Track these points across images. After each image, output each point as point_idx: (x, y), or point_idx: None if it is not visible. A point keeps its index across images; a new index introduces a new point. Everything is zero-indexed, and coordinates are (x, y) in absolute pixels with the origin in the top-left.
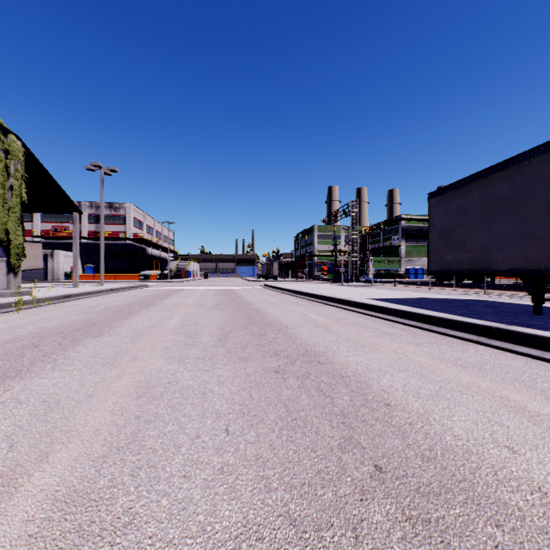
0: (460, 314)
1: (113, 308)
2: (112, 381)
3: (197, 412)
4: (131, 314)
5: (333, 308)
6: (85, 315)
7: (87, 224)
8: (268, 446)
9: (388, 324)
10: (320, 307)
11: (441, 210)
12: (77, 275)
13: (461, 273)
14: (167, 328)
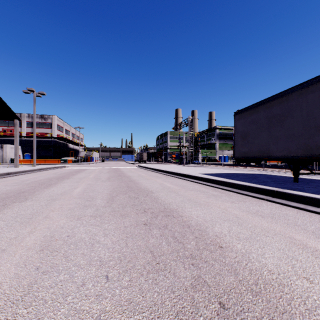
0: (254, 183)
1: (38, 181)
2: (24, 237)
3: (85, 261)
4: (50, 185)
5: (180, 179)
6: (18, 186)
7: (26, 128)
8: (138, 290)
9: (213, 189)
10: (172, 179)
11: (241, 122)
12: (17, 160)
13: (253, 158)
14: (73, 194)
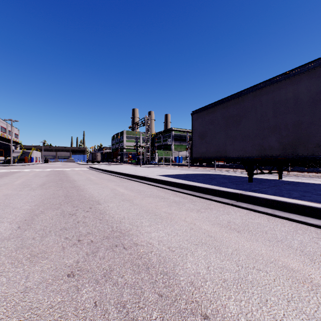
0: (215, 185)
1: None
2: None
3: None
4: None
5: (136, 182)
6: None
7: None
8: None
9: (174, 193)
10: (127, 182)
11: (199, 122)
12: None
13: (211, 159)
14: None
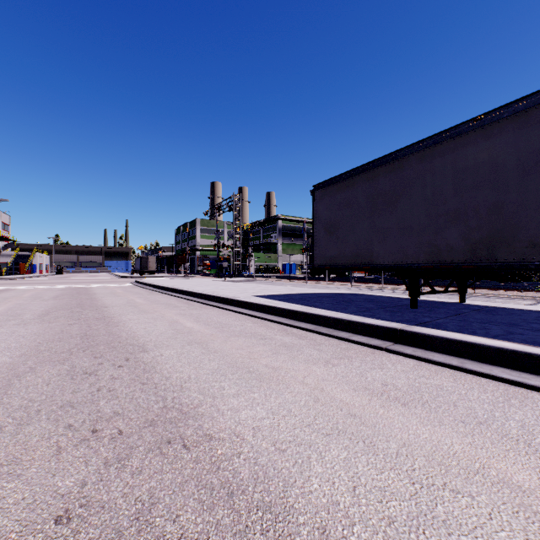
0: (354, 313)
1: None
2: None
3: None
4: None
5: (216, 309)
6: None
7: None
8: None
9: (282, 329)
10: (199, 308)
11: (326, 203)
12: None
13: (346, 268)
14: None
